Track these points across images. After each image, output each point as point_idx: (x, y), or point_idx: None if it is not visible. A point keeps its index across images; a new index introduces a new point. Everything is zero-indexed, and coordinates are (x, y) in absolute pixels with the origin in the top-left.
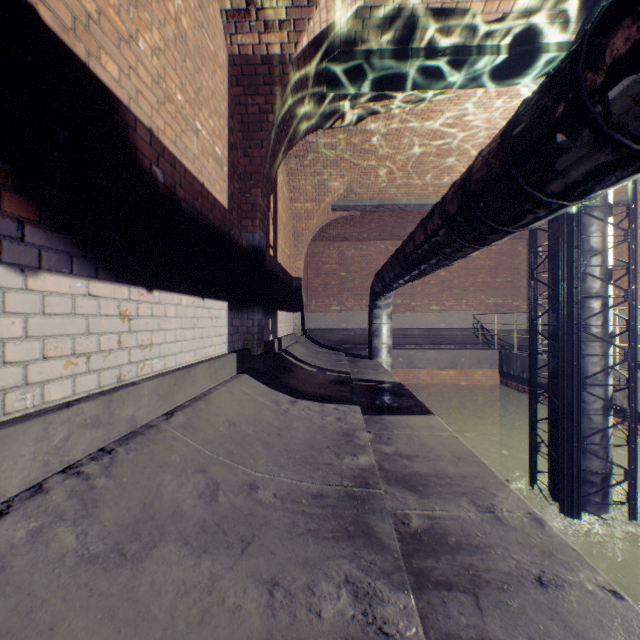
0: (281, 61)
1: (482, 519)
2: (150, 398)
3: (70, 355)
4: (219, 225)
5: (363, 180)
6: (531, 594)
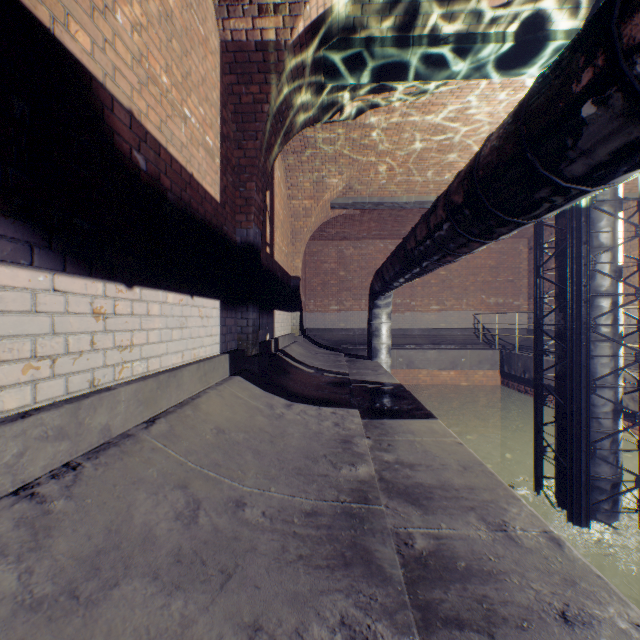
0: (276, 47)
1: (494, 539)
2: (128, 404)
3: (29, 358)
4: (210, 219)
5: (362, 177)
6: (556, 634)
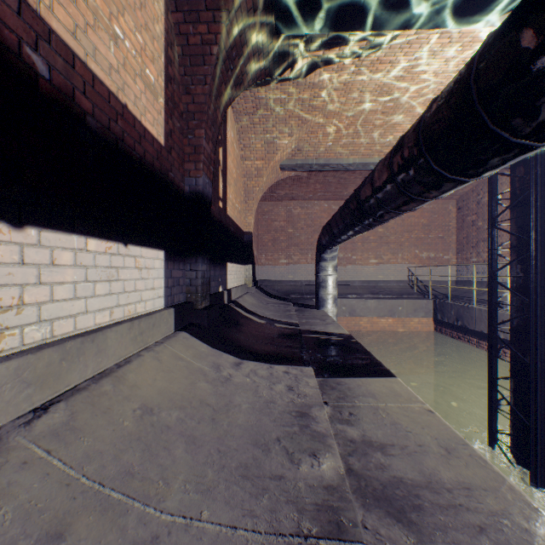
0: None
1: None
2: None
3: None
4: (152, 161)
5: (310, 139)
6: None
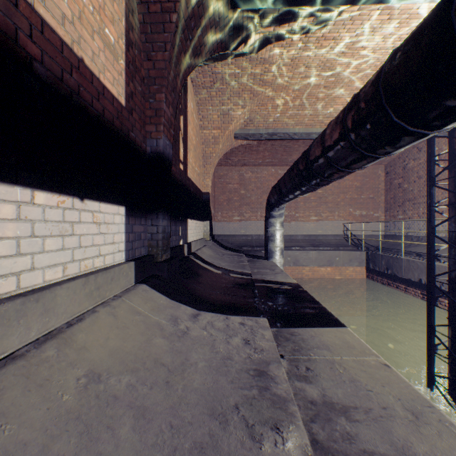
0: None
1: None
2: None
3: None
4: (111, 119)
5: (260, 111)
6: None
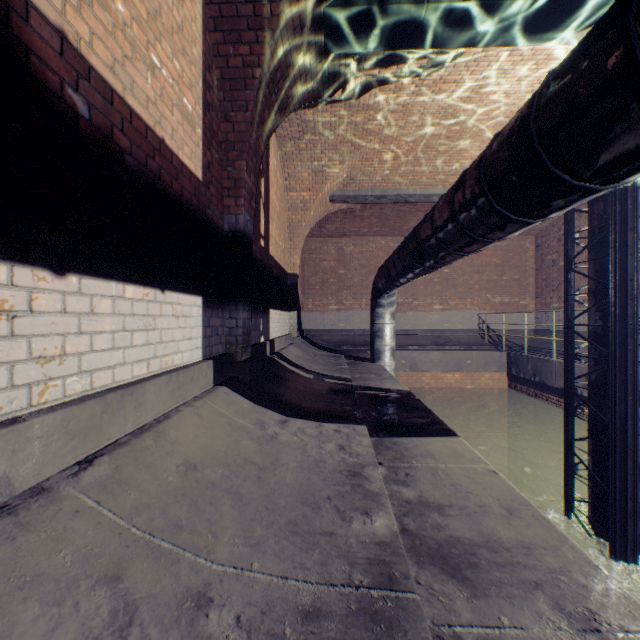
0: None
1: None
2: (47, 441)
3: None
4: (189, 199)
5: (364, 167)
6: None
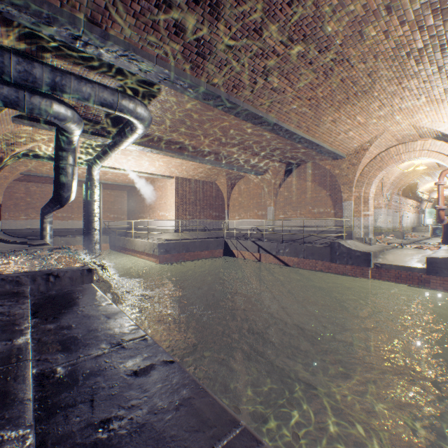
0: (2, 158)
1: None
2: None
3: None
4: None
5: (38, 168)
6: None
